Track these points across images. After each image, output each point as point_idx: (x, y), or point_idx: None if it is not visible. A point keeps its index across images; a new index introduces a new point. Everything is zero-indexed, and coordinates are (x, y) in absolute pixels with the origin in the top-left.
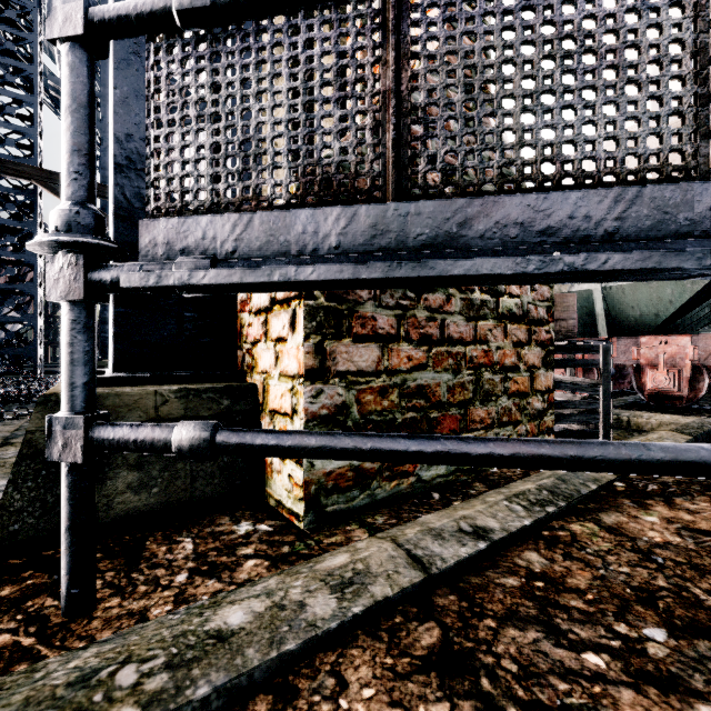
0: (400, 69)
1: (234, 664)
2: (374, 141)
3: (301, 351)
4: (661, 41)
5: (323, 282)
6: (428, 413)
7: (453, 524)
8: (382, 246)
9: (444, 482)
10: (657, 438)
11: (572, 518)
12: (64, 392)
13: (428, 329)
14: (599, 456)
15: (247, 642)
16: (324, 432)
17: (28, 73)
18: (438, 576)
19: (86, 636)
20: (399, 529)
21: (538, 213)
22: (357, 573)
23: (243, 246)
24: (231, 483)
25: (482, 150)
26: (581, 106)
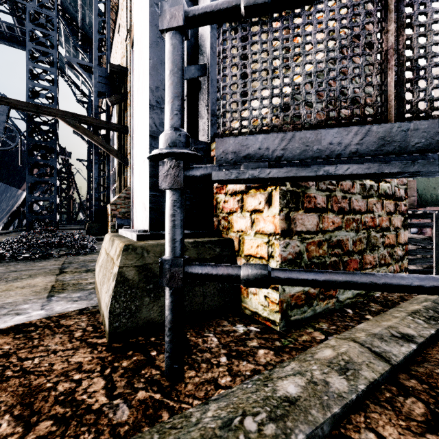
0: (398, 35)
1: (309, 420)
2: (379, 83)
3: (277, 218)
4: None
5: (349, 175)
6: (342, 258)
7: (386, 331)
8: (389, 151)
9: (351, 302)
10: None
11: None
12: (169, 244)
13: (342, 204)
14: None
15: (308, 405)
16: (346, 272)
17: (51, 55)
18: (397, 366)
19: (189, 394)
20: (349, 333)
21: None
22: (346, 362)
23: (288, 153)
24: (223, 300)
25: None
26: None
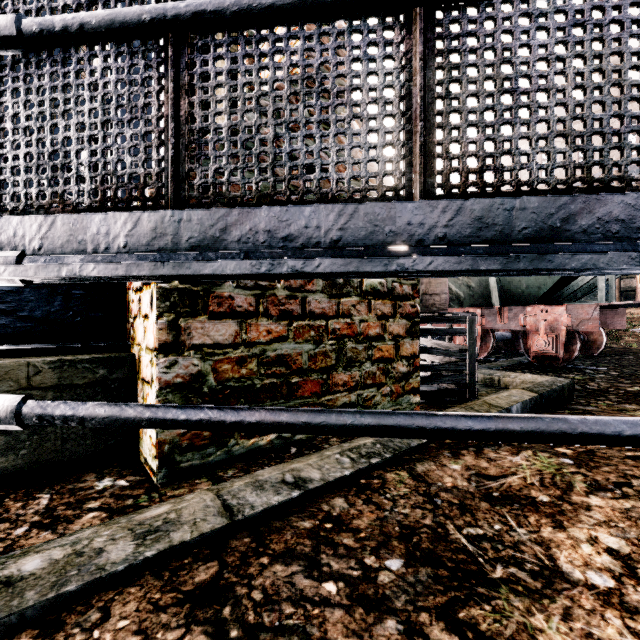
0: (179, 97)
1: (10, 605)
2: (159, 157)
3: (155, 328)
4: (378, 86)
5: (109, 277)
6: (288, 379)
7: (279, 476)
8: (161, 246)
9: (306, 438)
10: (506, 395)
11: (393, 467)
12: None
13: (288, 306)
14: (323, 422)
15: (31, 586)
16: (114, 404)
17: None
18: (242, 521)
19: None
20: (232, 481)
21: (281, 223)
22: (166, 522)
23: (48, 243)
24: (104, 444)
25: (244, 168)
26: (319, 135)
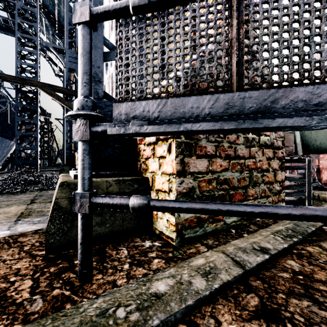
0: (239, 28)
1: (167, 310)
2: (226, 63)
3: (174, 162)
4: None
5: (203, 131)
6: (229, 192)
7: (250, 246)
8: (231, 113)
9: (236, 224)
10: None
11: (306, 244)
12: (80, 181)
13: (229, 152)
14: None
15: (170, 299)
16: (202, 202)
17: (34, 41)
18: (249, 271)
19: (91, 291)
20: (223, 247)
21: (314, 95)
22: (211, 268)
23: (162, 114)
24: (139, 223)
25: (282, 65)
26: None
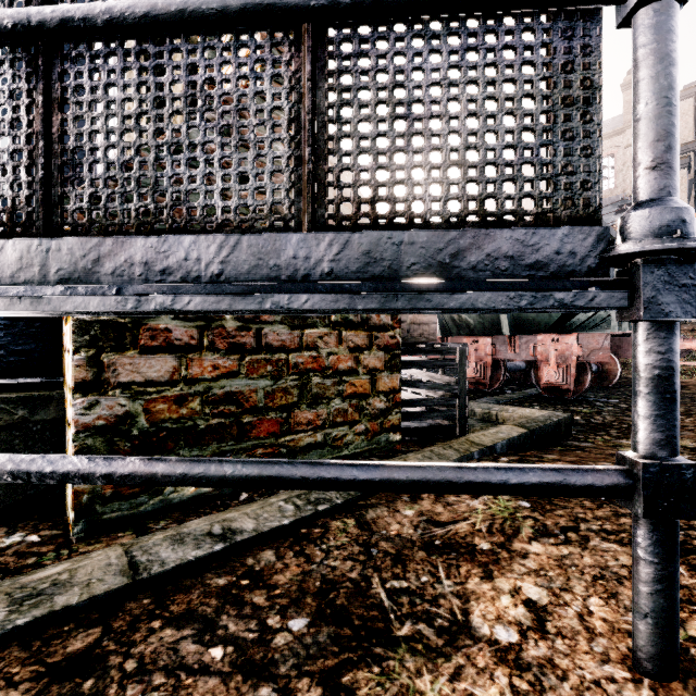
0: (51, 112)
1: None
2: (29, 178)
3: (71, 364)
4: (266, 107)
5: None
6: (240, 418)
7: (206, 528)
8: (27, 278)
9: None
10: (493, 432)
11: (342, 514)
12: None
13: (240, 338)
14: (201, 473)
15: None
16: None
17: None
18: (146, 580)
19: None
20: (153, 535)
21: (159, 254)
22: (54, 584)
23: None
24: (21, 494)
25: (122, 193)
26: (203, 159)
